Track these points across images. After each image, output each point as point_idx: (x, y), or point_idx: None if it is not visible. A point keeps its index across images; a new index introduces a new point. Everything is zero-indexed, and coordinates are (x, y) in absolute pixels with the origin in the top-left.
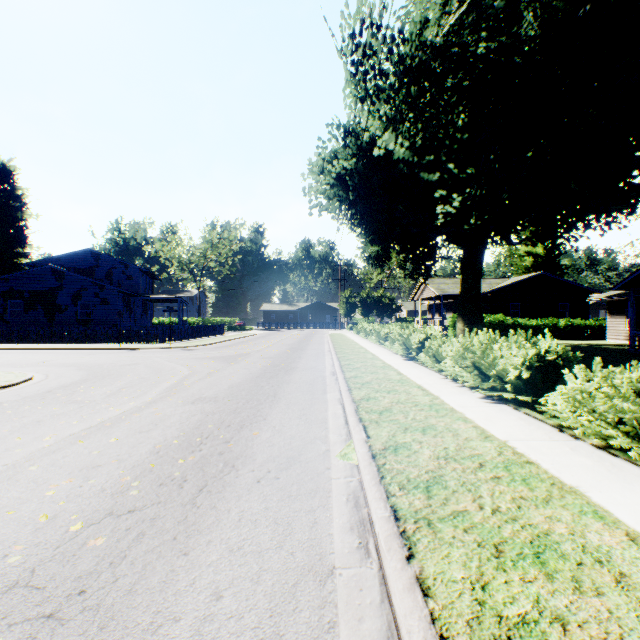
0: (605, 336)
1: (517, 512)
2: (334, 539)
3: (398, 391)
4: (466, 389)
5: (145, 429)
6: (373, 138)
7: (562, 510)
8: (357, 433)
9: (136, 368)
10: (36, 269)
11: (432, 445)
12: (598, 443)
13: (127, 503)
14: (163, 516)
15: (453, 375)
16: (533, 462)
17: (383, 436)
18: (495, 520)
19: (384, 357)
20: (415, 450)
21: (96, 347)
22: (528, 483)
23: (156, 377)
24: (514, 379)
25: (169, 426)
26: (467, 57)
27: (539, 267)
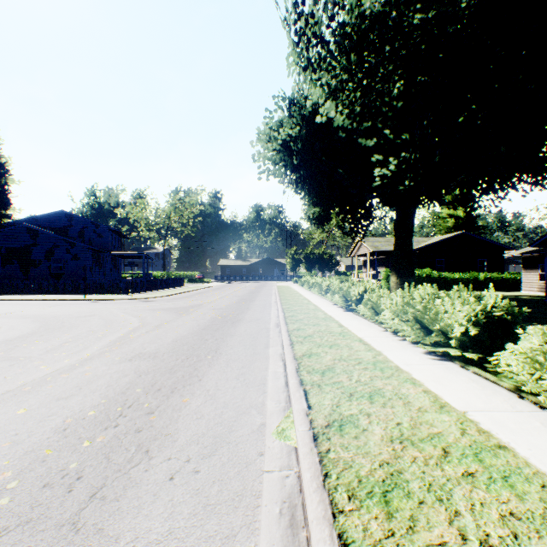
0: (519, 288)
1: None
2: None
3: (340, 345)
4: (407, 343)
5: (65, 395)
6: (315, 109)
7: None
8: (297, 401)
9: (90, 320)
10: (12, 228)
11: (382, 419)
12: None
13: None
14: None
15: (393, 328)
16: (506, 446)
17: (326, 406)
18: None
19: (325, 308)
20: (364, 427)
21: (62, 298)
22: (512, 485)
23: (105, 330)
24: (459, 335)
25: (93, 390)
26: (403, 27)
27: (460, 227)
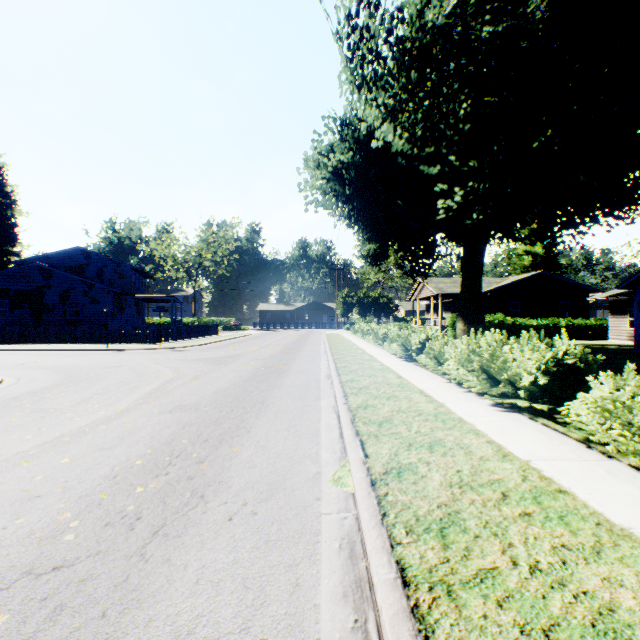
0: (606, 336)
1: (563, 571)
2: (321, 614)
3: (399, 397)
4: (473, 395)
5: (108, 445)
6: (371, 131)
7: (621, 567)
8: (353, 451)
9: (118, 371)
10: (22, 267)
11: (442, 467)
12: (637, 463)
13: (55, 555)
14: (97, 576)
15: (458, 379)
16: (567, 491)
17: (384, 455)
18: (537, 585)
19: (382, 358)
20: (422, 474)
21: (82, 348)
22: (567, 523)
23: (137, 381)
24: (528, 385)
25: (137, 441)
26: (470, 41)
27: (538, 266)
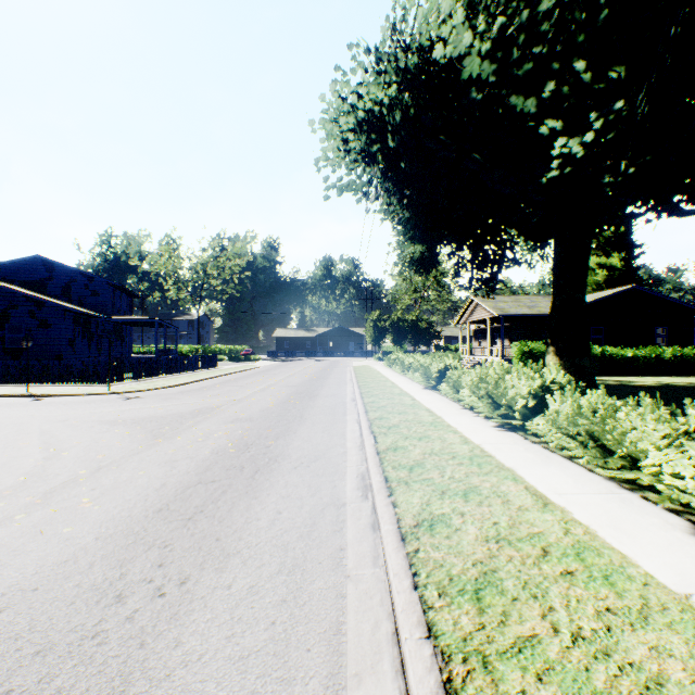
0: None
1: None
2: None
3: None
4: None
5: None
6: (423, 61)
7: None
8: None
9: None
10: None
11: None
12: None
13: None
14: None
15: None
16: None
17: None
18: None
19: (454, 420)
20: None
21: None
22: None
23: None
24: None
25: None
26: None
27: (614, 283)
